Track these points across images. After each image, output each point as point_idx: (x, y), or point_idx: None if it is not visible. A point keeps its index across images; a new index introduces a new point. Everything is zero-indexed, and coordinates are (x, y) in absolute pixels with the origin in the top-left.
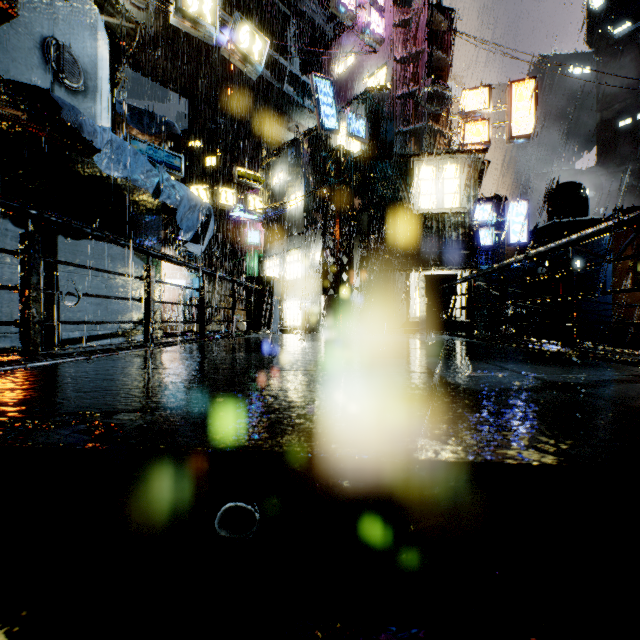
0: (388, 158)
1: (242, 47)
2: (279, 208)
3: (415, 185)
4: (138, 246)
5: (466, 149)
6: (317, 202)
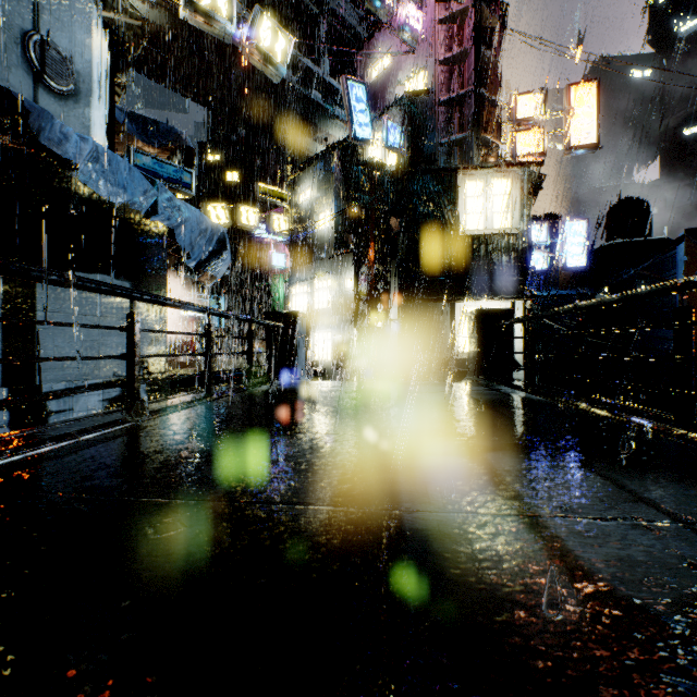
0: (430, 172)
1: (263, 45)
2: (306, 228)
3: (460, 203)
4: (116, 289)
5: (519, 161)
6: (349, 222)
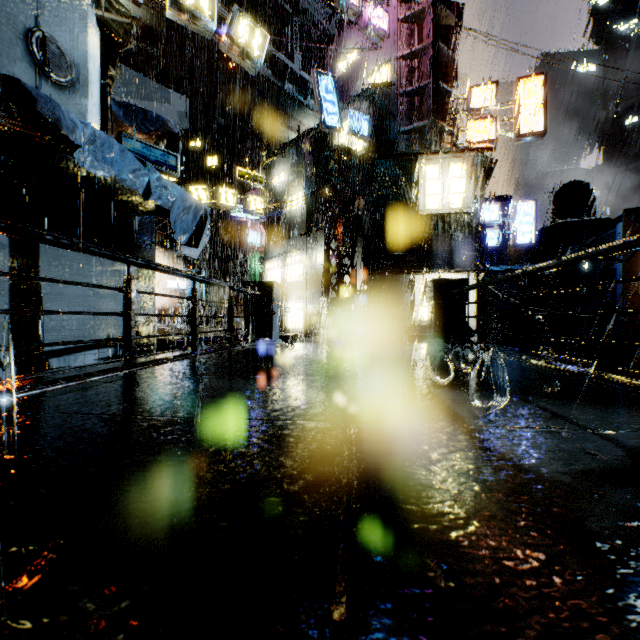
0: (392, 157)
1: (241, 42)
2: (280, 208)
3: (420, 185)
4: (115, 254)
5: (473, 147)
6: (319, 202)
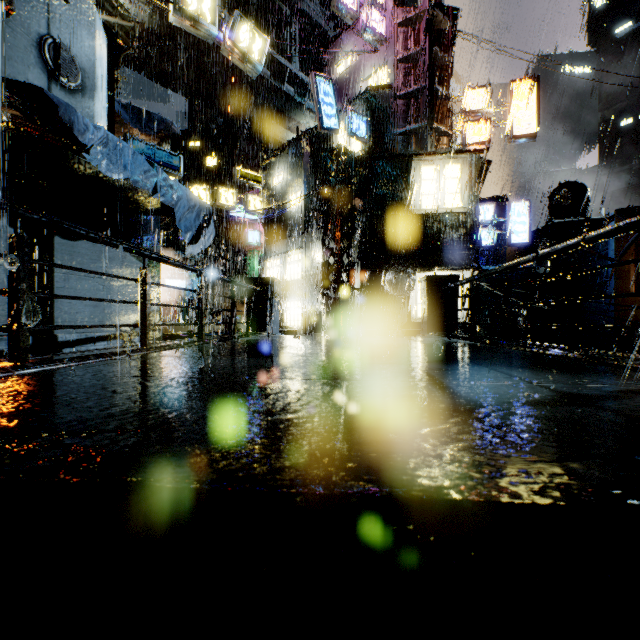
0: (389, 158)
1: (242, 46)
2: (279, 208)
3: (416, 185)
4: (134, 247)
5: (467, 149)
6: (317, 202)
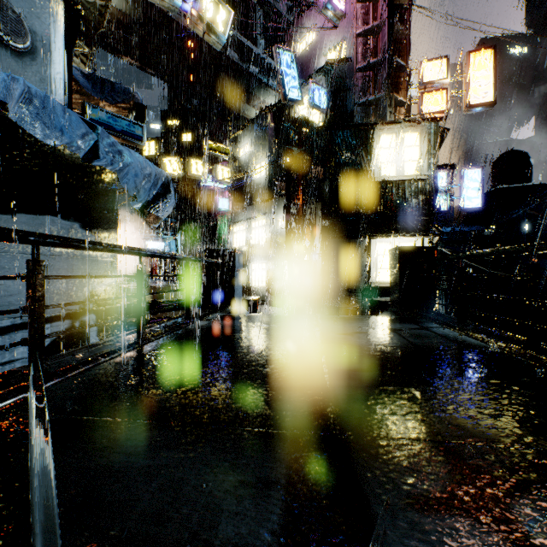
0: (349, 127)
1: (206, 16)
2: (245, 177)
3: (375, 153)
4: (4, 233)
5: (427, 117)
6: (280, 171)
